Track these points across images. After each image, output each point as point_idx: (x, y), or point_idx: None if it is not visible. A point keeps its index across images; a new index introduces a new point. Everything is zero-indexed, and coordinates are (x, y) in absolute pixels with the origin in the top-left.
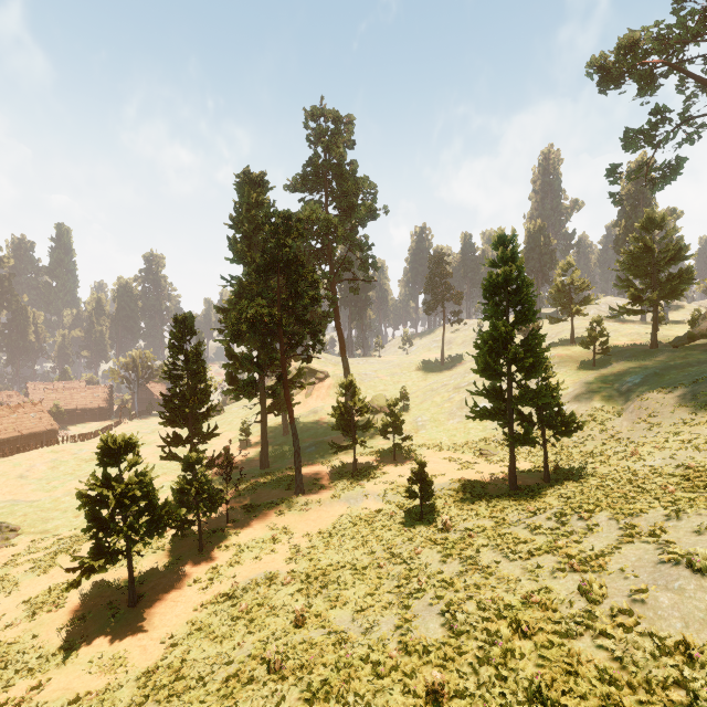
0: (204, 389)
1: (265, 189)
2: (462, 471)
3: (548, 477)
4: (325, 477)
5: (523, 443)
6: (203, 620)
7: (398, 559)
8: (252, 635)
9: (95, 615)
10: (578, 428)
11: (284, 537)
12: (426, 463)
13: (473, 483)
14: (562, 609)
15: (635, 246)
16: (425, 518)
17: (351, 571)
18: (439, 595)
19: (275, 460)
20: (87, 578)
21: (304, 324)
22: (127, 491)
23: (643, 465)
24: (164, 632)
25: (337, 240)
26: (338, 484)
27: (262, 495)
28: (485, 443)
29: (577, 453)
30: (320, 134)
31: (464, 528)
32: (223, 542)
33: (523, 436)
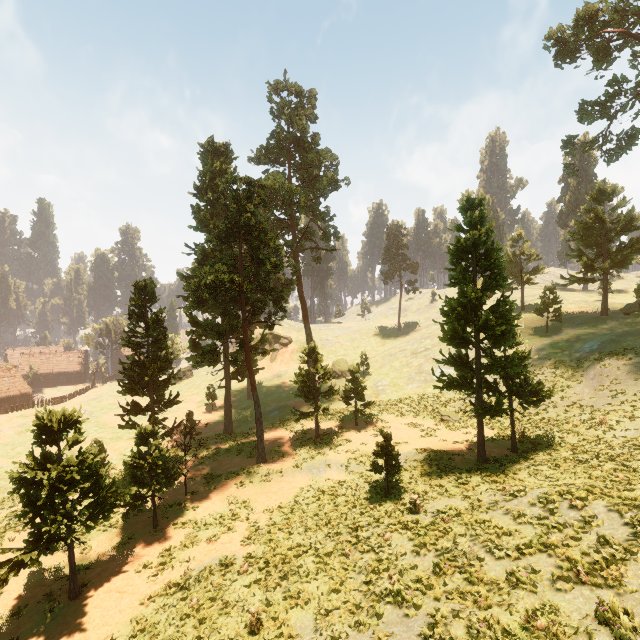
0: (165, 356)
1: (229, 159)
2: (425, 438)
3: (515, 448)
4: (287, 444)
5: (494, 415)
6: (149, 617)
7: (365, 546)
8: None
9: (31, 610)
10: (546, 397)
11: (243, 512)
12: (388, 429)
13: (439, 454)
14: None
15: (587, 217)
16: (392, 494)
17: (314, 559)
18: (416, 604)
19: (239, 424)
20: (15, 575)
21: (266, 291)
22: (64, 474)
23: (614, 436)
24: (104, 633)
25: (300, 209)
26: (300, 451)
27: (223, 463)
28: (445, 408)
29: (539, 420)
30: (284, 107)
31: (436, 510)
32: (180, 519)
33: (494, 408)
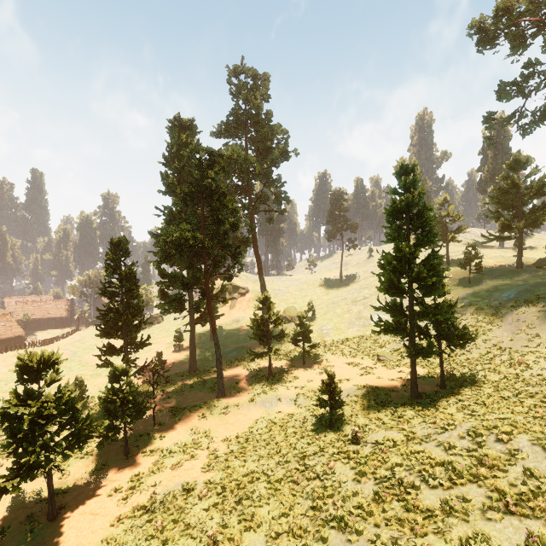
0: (137, 304)
1: (194, 133)
2: (364, 376)
3: (444, 384)
4: (244, 381)
5: (426, 356)
6: (118, 538)
7: (311, 474)
8: None
9: (13, 530)
10: (471, 340)
11: (204, 441)
12: (332, 368)
13: (376, 390)
14: None
15: (504, 183)
16: (335, 426)
17: (266, 485)
18: (357, 529)
19: (202, 363)
20: None
21: (225, 247)
22: (42, 409)
23: (531, 374)
24: None
25: (255, 176)
26: (255, 387)
27: (188, 397)
28: (381, 349)
29: (464, 360)
30: (241, 88)
31: (375, 442)
32: (148, 447)
33: (426, 350)
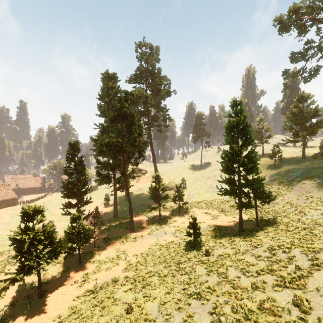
0: (84, 179)
1: (116, 81)
2: (213, 220)
3: (258, 224)
4: (145, 223)
5: (247, 208)
6: (77, 306)
7: (183, 272)
8: (103, 318)
9: (19, 303)
10: (273, 199)
11: (123, 256)
12: (195, 215)
13: (220, 227)
14: (284, 315)
15: (295, 110)
16: (196, 247)
17: (158, 278)
18: (207, 298)
19: (121, 213)
20: (12, 285)
21: (134, 146)
22: (36, 236)
23: (306, 218)
24: (55, 314)
25: (151, 106)
26: (151, 226)
27: (113, 232)
28: (223, 205)
29: (270, 211)
30: (143, 55)
31: (218, 254)
32: (92, 259)
33: (247, 204)
